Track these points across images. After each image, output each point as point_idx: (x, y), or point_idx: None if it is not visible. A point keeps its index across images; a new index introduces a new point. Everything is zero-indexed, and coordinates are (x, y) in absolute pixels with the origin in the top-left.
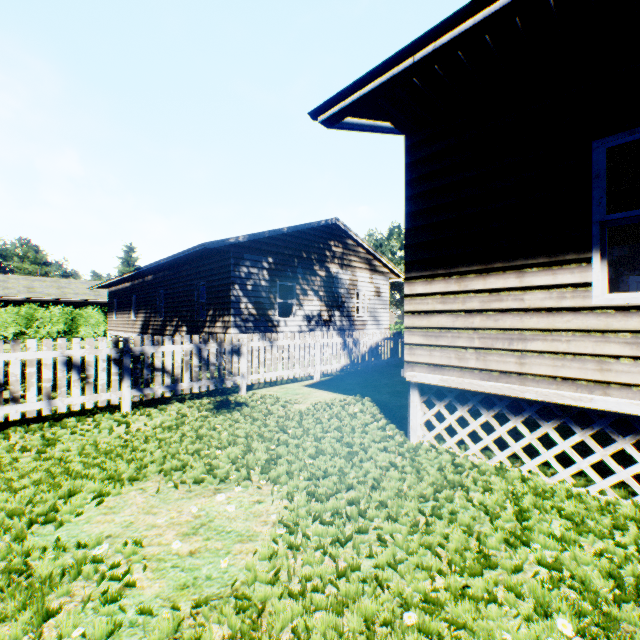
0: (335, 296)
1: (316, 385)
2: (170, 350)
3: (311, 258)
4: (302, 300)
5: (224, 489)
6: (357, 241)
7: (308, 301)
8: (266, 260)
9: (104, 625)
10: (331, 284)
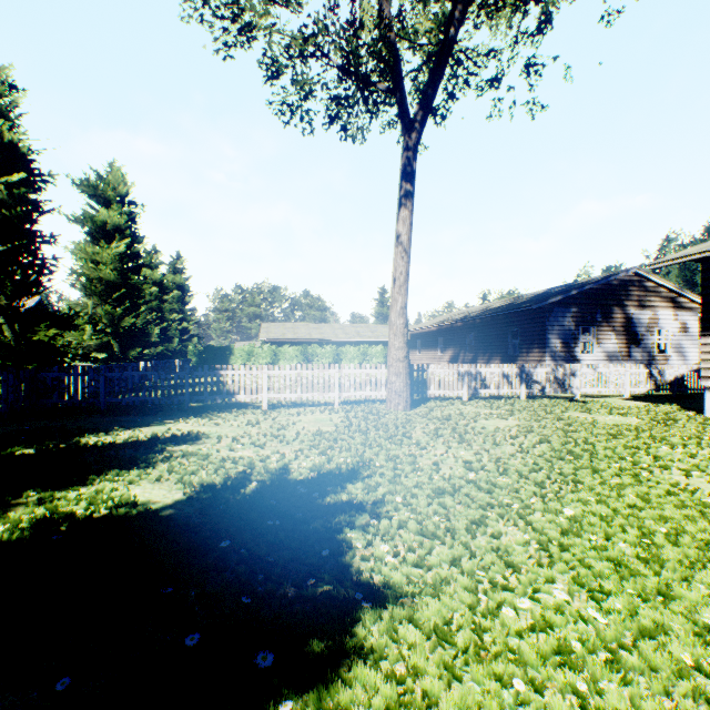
0: (633, 334)
1: (627, 399)
2: (540, 371)
3: (609, 304)
4: (600, 339)
5: (608, 416)
6: (657, 283)
7: (606, 340)
8: (570, 310)
9: (603, 421)
10: (628, 324)
